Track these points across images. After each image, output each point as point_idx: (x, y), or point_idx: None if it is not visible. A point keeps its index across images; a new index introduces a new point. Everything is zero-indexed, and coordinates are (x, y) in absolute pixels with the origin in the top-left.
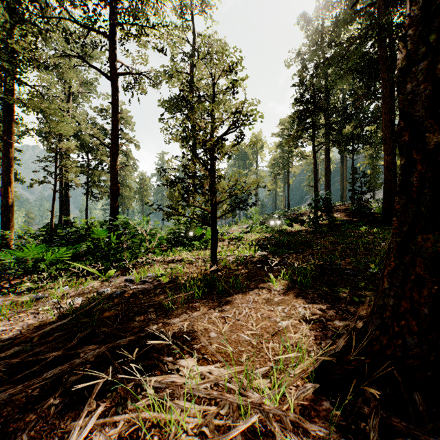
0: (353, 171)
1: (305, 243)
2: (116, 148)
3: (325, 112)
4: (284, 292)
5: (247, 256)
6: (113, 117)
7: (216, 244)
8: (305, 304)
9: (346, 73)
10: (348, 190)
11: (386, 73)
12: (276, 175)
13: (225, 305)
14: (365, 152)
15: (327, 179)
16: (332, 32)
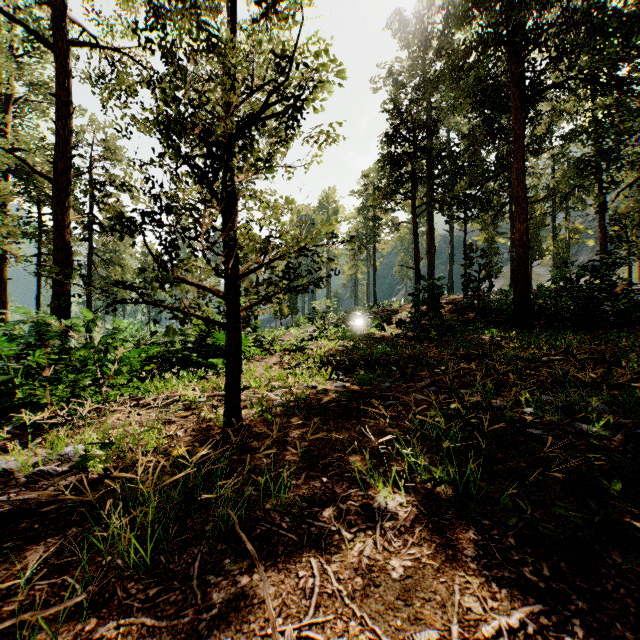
0: (467, 248)
1: (415, 359)
2: (65, 180)
3: (431, 155)
4: (413, 522)
5: (312, 388)
6: (58, 122)
7: (239, 371)
8: (505, 608)
9: (463, 95)
10: (462, 275)
11: (518, 100)
12: (356, 253)
13: (219, 627)
14: (479, 224)
15: (430, 259)
16: (441, 35)
